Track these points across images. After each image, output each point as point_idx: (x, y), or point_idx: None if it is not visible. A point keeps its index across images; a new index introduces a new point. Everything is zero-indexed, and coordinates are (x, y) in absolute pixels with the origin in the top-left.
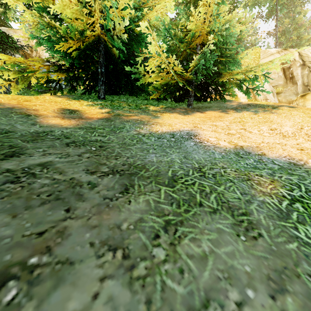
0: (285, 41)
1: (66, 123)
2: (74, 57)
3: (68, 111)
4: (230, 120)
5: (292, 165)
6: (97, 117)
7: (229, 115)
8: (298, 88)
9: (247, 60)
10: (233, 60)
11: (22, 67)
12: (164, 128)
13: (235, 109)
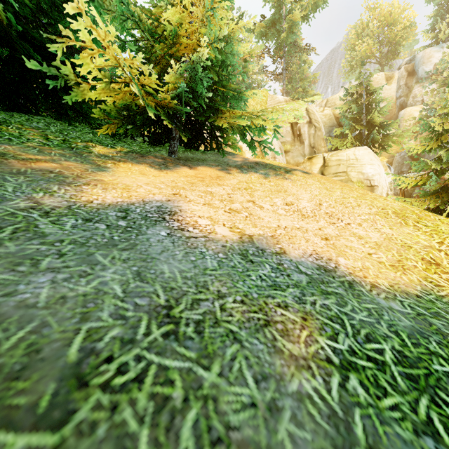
0: (292, 91)
1: None
2: None
3: None
4: (233, 184)
5: (323, 273)
6: None
7: (232, 177)
8: (305, 149)
9: (253, 103)
10: (238, 94)
11: None
12: (110, 193)
13: (240, 167)
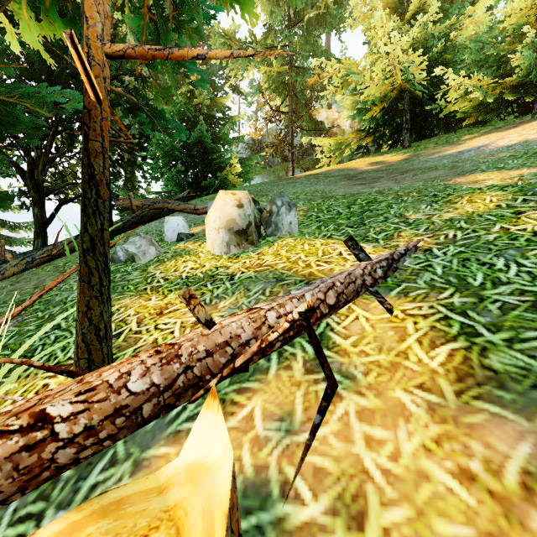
0: None
1: (374, 167)
2: (379, 117)
3: (374, 163)
4: None
5: None
6: (397, 160)
7: None
8: None
9: None
10: None
11: (339, 143)
12: (457, 150)
13: None
